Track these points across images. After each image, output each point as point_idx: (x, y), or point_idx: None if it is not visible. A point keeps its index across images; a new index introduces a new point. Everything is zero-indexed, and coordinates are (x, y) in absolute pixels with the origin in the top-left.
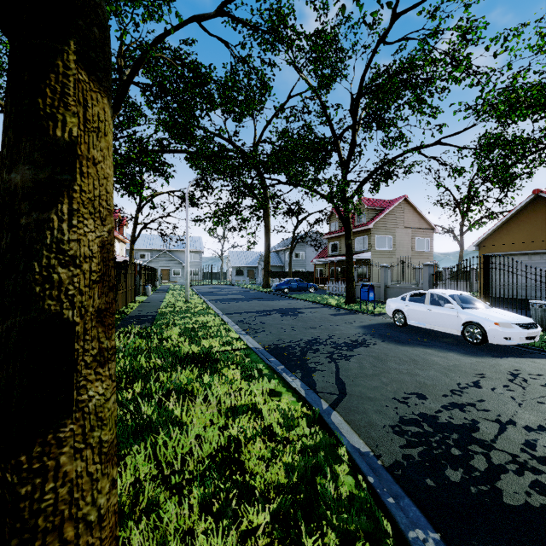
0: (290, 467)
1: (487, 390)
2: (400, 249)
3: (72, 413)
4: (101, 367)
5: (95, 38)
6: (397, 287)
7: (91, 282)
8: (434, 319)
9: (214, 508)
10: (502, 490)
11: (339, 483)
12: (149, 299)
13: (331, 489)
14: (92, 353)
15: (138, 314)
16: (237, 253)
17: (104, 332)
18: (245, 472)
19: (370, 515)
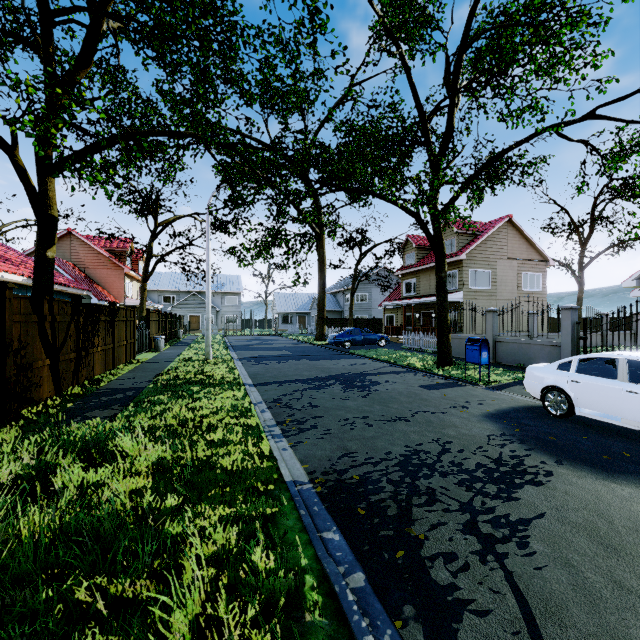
0: None
1: None
2: (502, 288)
3: None
4: None
5: None
6: (513, 342)
7: None
8: None
9: None
10: None
11: None
12: (157, 356)
13: None
14: None
15: (118, 386)
16: (284, 296)
17: None
18: None
19: None
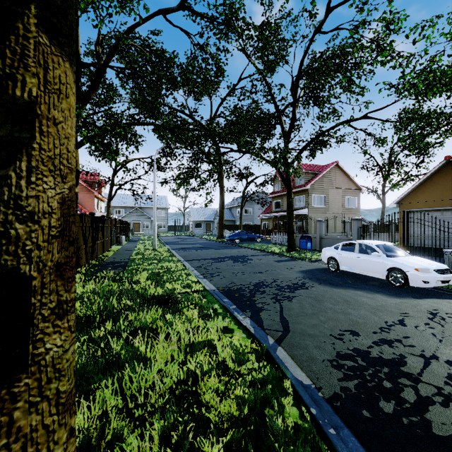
0: (241, 399)
1: (411, 327)
2: (332, 206)
3: (28, 367)
4: (59, 319)
5: (56, 5)
6: (330, 238)
7: (50, 237)
8: (363, 265)
9: (173, 439)
10: (431, 422)
11: (285, 414)
12: (123, 247)
13: (278, 422)
14: (50, 306)
15: (113, 260)
16: (197, 210)
17: (63, 285)
18: (201, 404)
19: (314, 446)
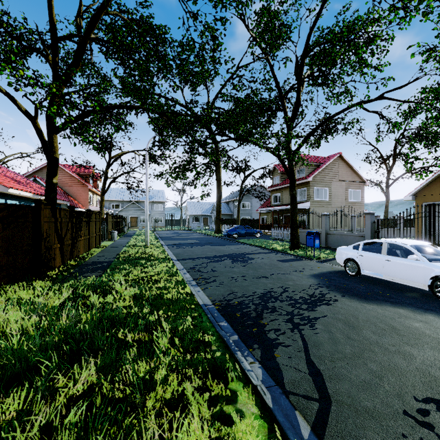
0: None
1: None
2: (335, 199)
3: None
4: None
5: None
6: (337, 234)
7: None
8: (394, 270)
9: None
10: None
11: None
12: (114, 243)
13: None
14: None
15: (96, 260)
16: (194, 204)
17: None
18: None
19: None
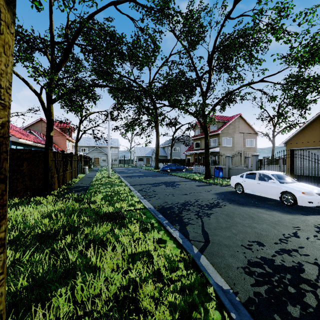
0: (173, 305)
1: (303, 239)
2: (237, 146)
3: None
4: None
5: None
6: (236, 169)
7: None
8: (262, 189)
9: None
10: None
11: (209, 317)
12: (86, 175)
13: None
14: None
15: (78, 185)
16: (139, 148)
17: None
18: (139, 309)
19: None
